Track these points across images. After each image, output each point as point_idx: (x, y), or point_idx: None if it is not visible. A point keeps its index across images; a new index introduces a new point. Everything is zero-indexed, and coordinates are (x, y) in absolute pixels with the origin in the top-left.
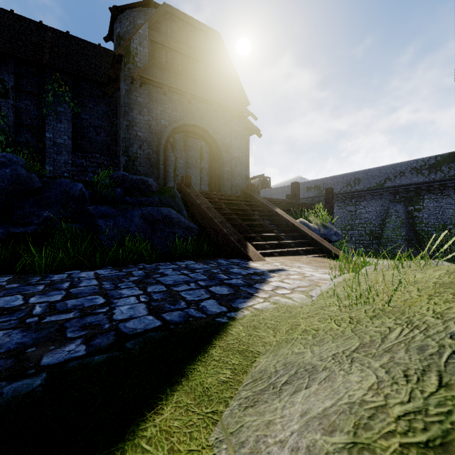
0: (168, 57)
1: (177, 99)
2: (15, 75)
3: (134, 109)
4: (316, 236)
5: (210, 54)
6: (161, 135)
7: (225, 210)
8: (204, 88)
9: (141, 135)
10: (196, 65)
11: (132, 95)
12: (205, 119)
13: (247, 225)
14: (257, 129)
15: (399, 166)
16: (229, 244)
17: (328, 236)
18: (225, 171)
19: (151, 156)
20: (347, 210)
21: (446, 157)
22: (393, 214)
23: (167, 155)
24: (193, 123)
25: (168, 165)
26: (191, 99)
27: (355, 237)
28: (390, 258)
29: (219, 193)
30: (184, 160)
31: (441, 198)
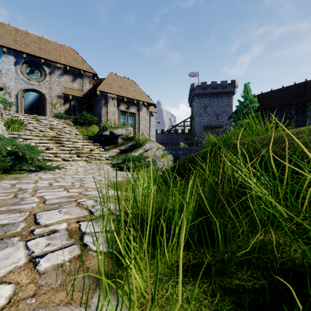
0: None
1: None
2: (295, 109)
3: None
4: None
5: None
6: None
7: None
8: None
9: None
10: None
11: None
12: None
13: None
14: None
15: None
16: None
17: None
18: None
19: None
20: None
21: None
22: None
23: None
24: None
25: None
26: None
27: None
28: None
29: None
30: None
31: None
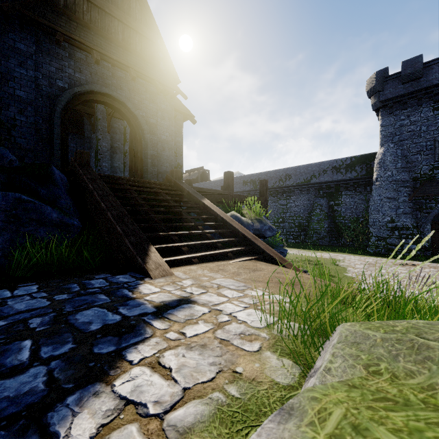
0: (68, 1)
1: (82, 58)
2: None
3: (9, 57)
4: (248, 233)
5: (129, 12)
6: (56, 99)
7: (136, 200)
8: (120, 51)
9: (23, 95)
10: (110, 20)
11: (7, 37)
12: (122, 90)
13: (168, 219)
14: (190, 114)
15: (322, 165)
16: (123, 249)
17: (262, 231)
18: (149, 155)
19: (41, 125)
20: (279, 203)
21: (359, 158)
22: (318, 208)
23: (88, 136)
24: (104, 91)
25: (89, 148)
26: (99, 58)
27: (286, 229)
28: (316, 249)
29: (132, 179)
30: (108, 143)
31: (355, 194)
